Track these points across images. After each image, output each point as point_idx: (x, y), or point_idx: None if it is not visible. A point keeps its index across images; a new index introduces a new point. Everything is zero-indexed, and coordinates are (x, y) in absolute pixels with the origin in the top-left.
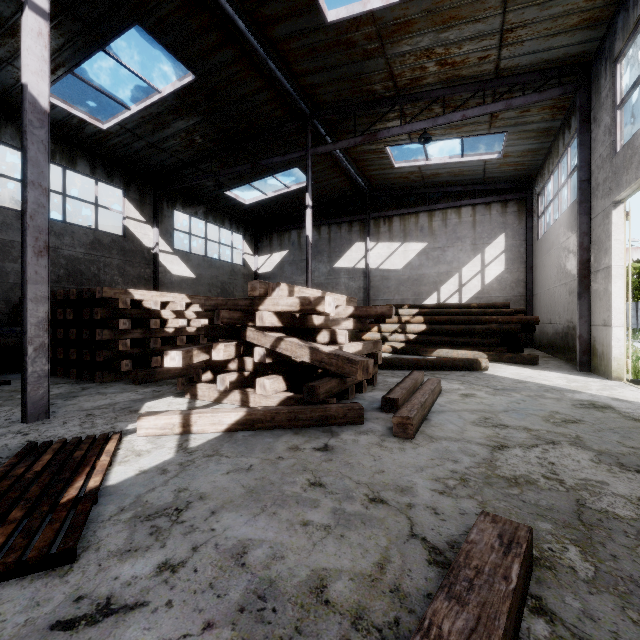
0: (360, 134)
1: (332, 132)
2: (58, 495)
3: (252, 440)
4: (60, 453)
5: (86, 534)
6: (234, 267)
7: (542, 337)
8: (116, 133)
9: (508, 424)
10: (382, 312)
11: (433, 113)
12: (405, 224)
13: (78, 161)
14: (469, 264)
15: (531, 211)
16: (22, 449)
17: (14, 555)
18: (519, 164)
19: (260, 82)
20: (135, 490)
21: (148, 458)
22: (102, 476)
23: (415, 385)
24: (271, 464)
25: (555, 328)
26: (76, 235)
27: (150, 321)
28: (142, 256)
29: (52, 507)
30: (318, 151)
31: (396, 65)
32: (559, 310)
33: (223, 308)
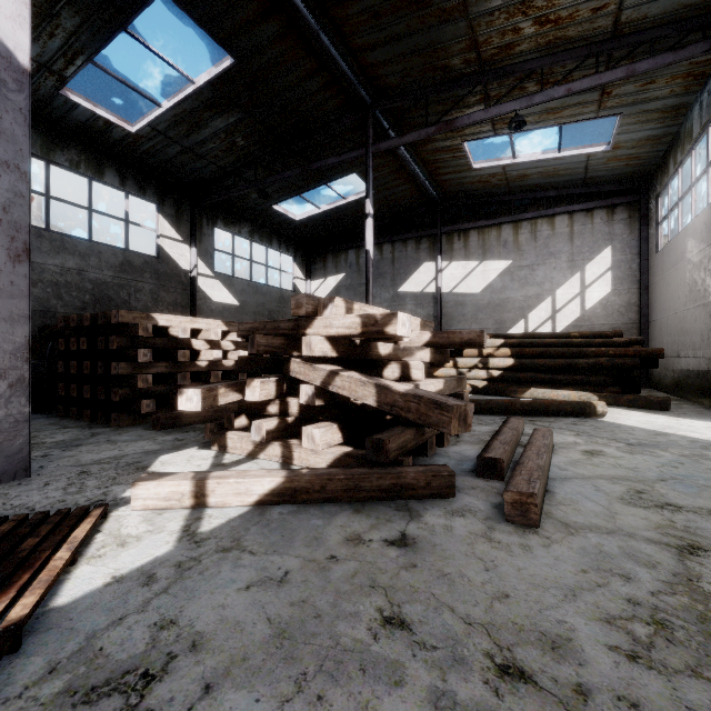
0: (433, 123)
1: (398, 126)
2: None
3: (292, 522)
4: (3, 541)
5: None
6: (283, 293)
7: (664, 374)
8: (147, 137)
9: (679, 503)
10: (470, 339)
11: (525, 93)
12: (484, 239)
13: (106, 171)
14: (565, 285)
15: (646, 217)
16: None
17: None
18: (633, 158)
19: (311, 64)
20: (91, 621)
21: (134, 551)
22: (40, 594)
23: (517, 437)
24: (318, 571)
25: (686, 363)
26: (103, 256)
27: (177, 352)
28: (178, 280)
29: None
30: (381, 147)
31: (481, 28)
32: (693, 339)
33: (260, 333)
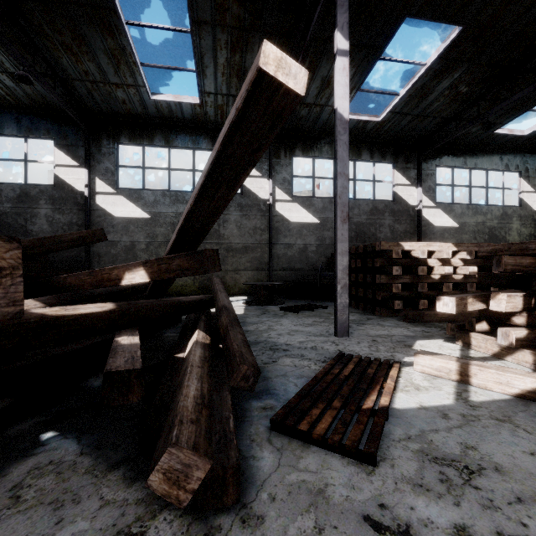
0: None
1: None
2: (360, 400)
3: None
4: (358, 366)
5: (381, 445)
6: (506, 210)
7: None
8: (388, 120)
9: None
10: None
11: None
12: None
13: (362, 153)
14: None
15: None
16: (336, 355)
17: (337, 436)
18: None
19: None
20: (418, 423)
21: (426, 395)
22: (389, 398)
23: None
24: None
25: None
26: (361, 206)
27: (417, 268)
28: (407, 214)
29: (356, 408)
30: None
31: None
32: None
33: (504, 254)
